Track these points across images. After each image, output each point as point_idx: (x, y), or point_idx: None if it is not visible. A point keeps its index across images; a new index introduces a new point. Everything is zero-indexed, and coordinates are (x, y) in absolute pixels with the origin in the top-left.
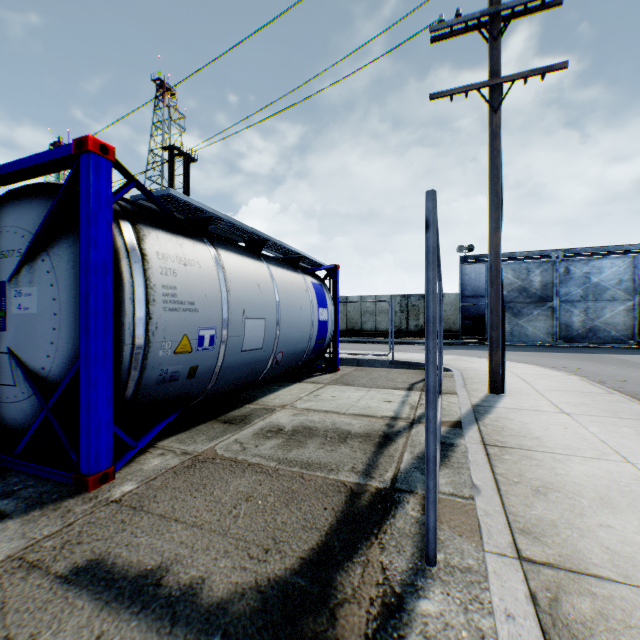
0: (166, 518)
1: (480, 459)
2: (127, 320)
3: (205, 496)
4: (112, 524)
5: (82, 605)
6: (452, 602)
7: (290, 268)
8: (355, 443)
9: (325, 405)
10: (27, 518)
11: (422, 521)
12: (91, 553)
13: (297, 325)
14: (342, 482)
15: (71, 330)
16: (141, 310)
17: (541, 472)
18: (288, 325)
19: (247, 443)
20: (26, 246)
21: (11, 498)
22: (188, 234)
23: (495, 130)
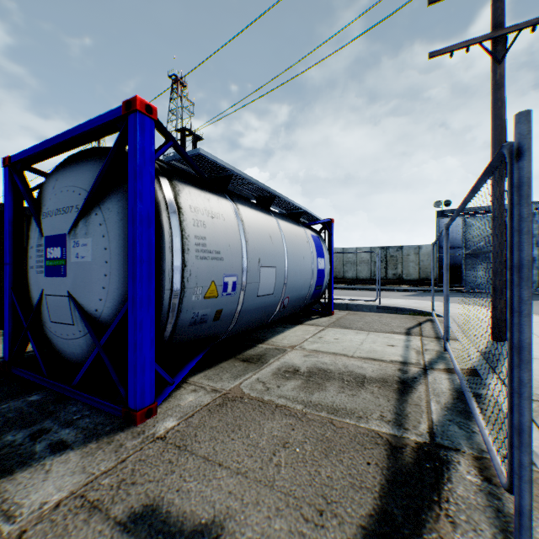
0: (210, 461)
1: None
2: (166, 267)
3: (242, 438)
4: (160, 464)
5: None
6: None
7: (293, 222)
8: (374, 388)
9: (331, 347)
10: (85, 450)
11: (485, 489)
12: (145, 497)
13: (301, 273)
14: (376, 432)
15: (119, 276)
16: (178, 258)
17: None
18: (294, 273)
19: (269, 383)
20: (82, 202)
21: (71, 427)
22: (213, 190)
23: (498, 81)
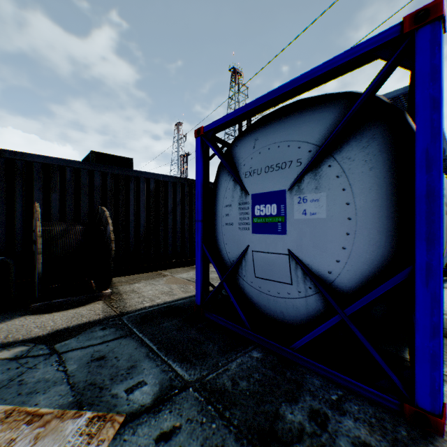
0: None
1: None
2: None
3: None
4: None
5: None
6: None
7: None
8: None
9: None
10: None
11: None
12: None
13: None
14: None
15: (368, 235)
16: None
17: None
18: None
19: None
20: (304, 155)
21: (347, 416)
22: None
23: None
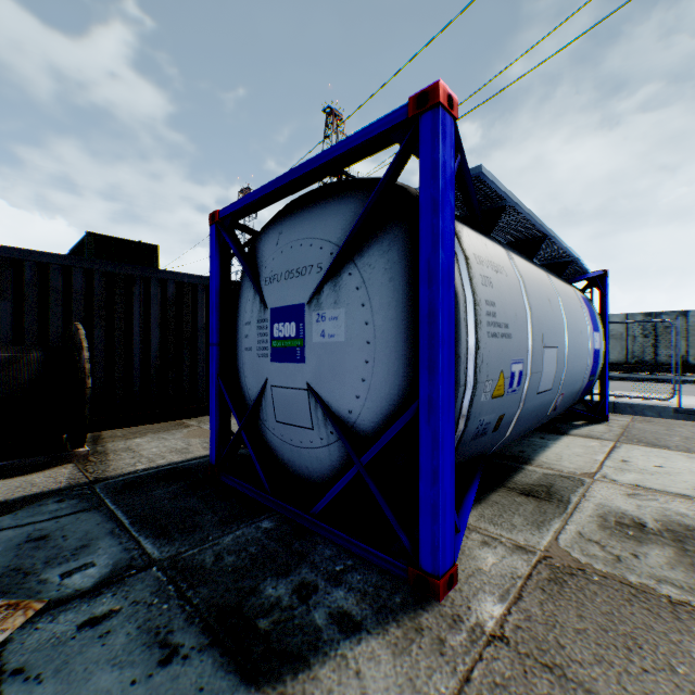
0: None
1: None
2: (461, 350)
3: (664, 672)
4: None
5: None
6: None
7: (557, 277)
8: None
9: (664, 482)
10: (389, 639)
11: None
12: None
13: (577, 356)
14: None
15: (388, 364)
16: (471, 336)
17: None
18: (571, 356)
19: (608, 545)
20: (325, 259)
21: (342, 587)
22: (481, 232)
23: None
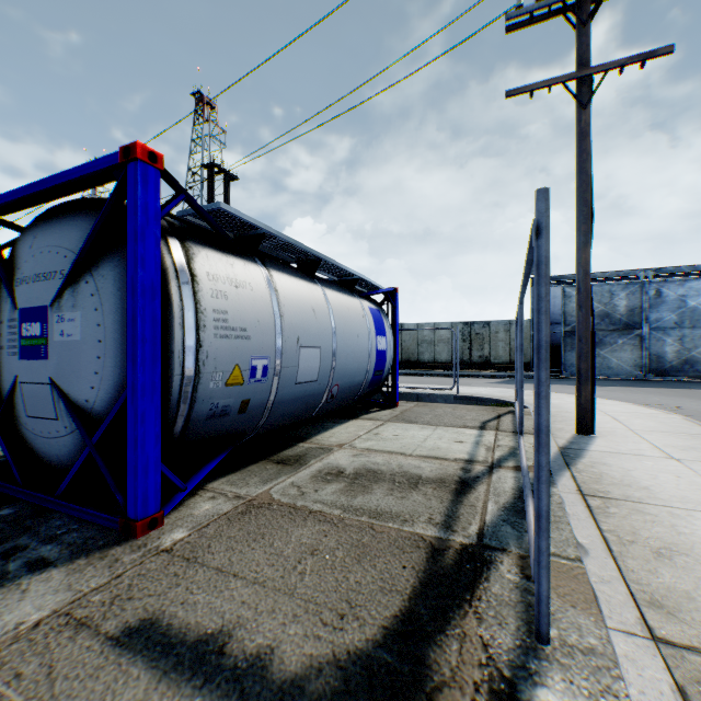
0: (223, 572)
1: (580, 512)
2: (176, 348)
3: (264, 548)
4: (164, 577)
5: (137, 674)
6: (578, 693)
7: (346, 291)
8: (428, 489)
9: (388, 445)
10: (72, 567)
11: (523, 586)
12: (143, 611)
13: (354, 355)
14: (420, 535)
15: (116, 359)
16: (191, 337)
17: (659, 530)
18: (344, 355)
19: (305, 487)
20: (68, 267)
21: (54, 543)
22: (238, 253)
23: (584, 129)
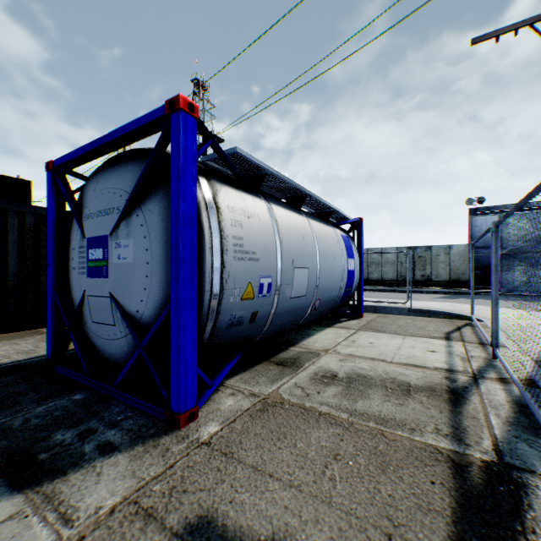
0: (259, 471)
1: None
2: (207, 268)
3: (289, 448)
4: (209, 471)
5: None
6: None
7: (323, 222)
8: (422, 397)
9: (367, 352)
10: (132, 453)
11: None
12: (198, 507)
13: (332, 274)
14: (434, 447)
15: (160, 277)
16: (217, 259)
17: None
18: (325, 274)
19: (308, 388)
20: (123, 204)
21: (116, 428)
22: (247, 190)
23: None
